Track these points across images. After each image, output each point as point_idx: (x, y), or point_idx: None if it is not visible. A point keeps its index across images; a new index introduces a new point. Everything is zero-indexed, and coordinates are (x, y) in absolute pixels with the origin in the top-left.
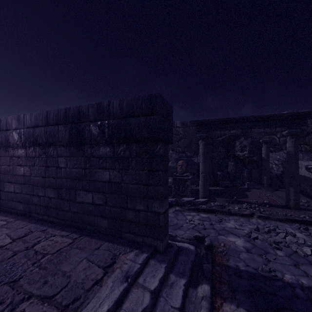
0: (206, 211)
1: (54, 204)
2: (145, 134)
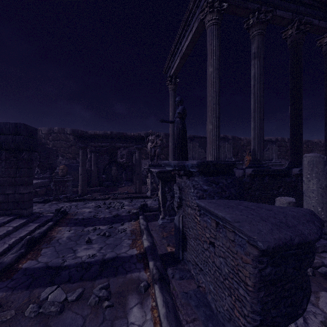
0: (78, 200)
1: None
2: (12, 146)
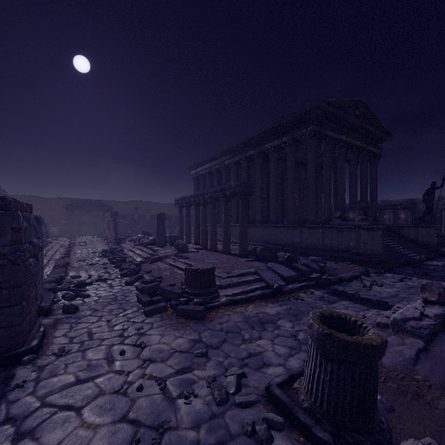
0: None
1: None
2: None
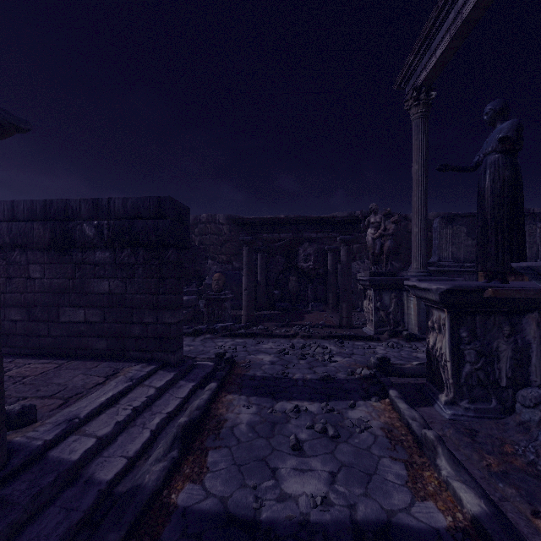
0: (245, 336)
1: (23, 328)
2: (154, 238)
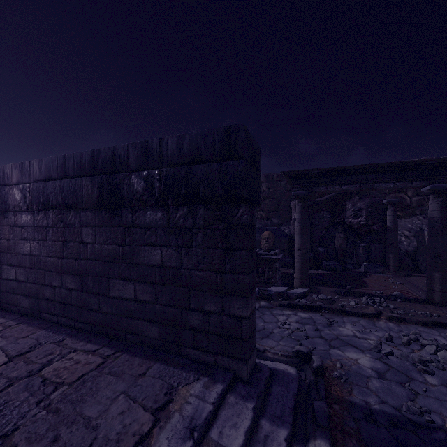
0: (308, 308)
1: (76, 299)
2: (219, 190)
